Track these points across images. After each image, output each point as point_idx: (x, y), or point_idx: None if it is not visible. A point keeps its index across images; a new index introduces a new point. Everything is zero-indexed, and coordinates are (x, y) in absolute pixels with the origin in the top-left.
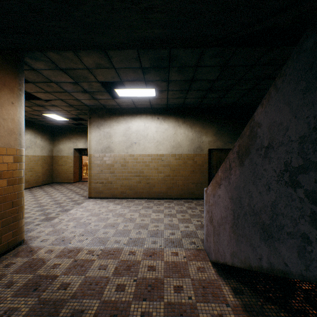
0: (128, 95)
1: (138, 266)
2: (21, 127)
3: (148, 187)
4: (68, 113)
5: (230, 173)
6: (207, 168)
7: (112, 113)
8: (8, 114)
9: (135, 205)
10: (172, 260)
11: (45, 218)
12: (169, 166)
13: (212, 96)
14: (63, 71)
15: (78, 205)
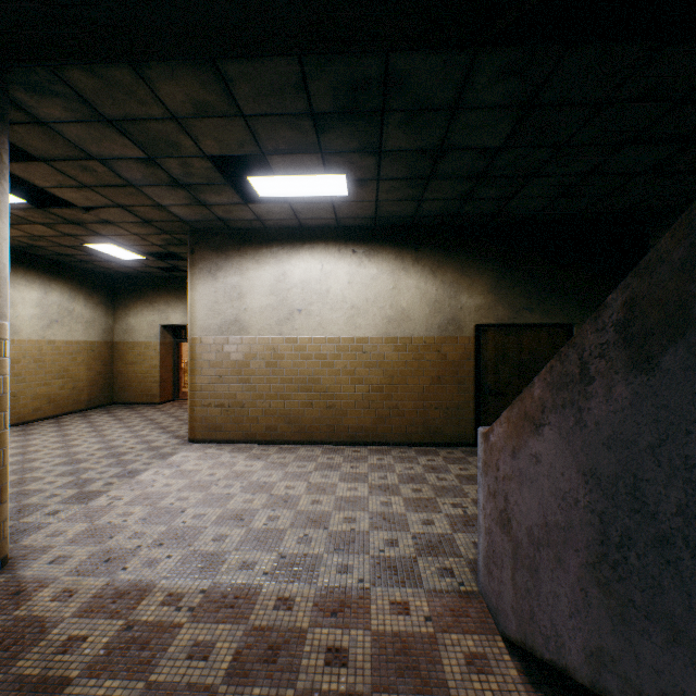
0: (281, 194)
1: (300, 650)
2: None
3: (331, 417)
4: (142, 242)
5: (585, 393)
6: (472, 370)
7: (244, 240)
8: None
9: (300, 460)
10: (394, 630)
11: (77, 494)
12: (380, 365)
13: (488, 194)
14: (113, 127)
15: (162, 459)
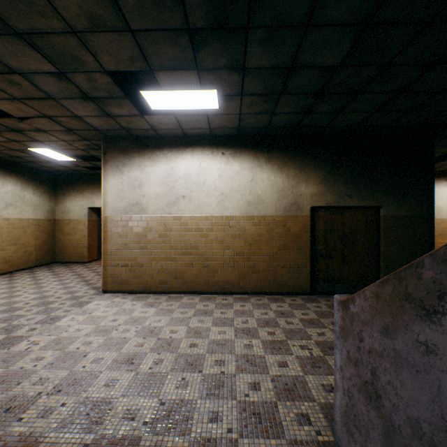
0: (168, 107)
1: None
2: None
3: (206, 274)
4: (70, 147)
5: None
6: (308, 240)
7: (143, 145)
8: None
9: (183, 307)
10: None
11: (3, 339)
12: (242, 236)
13: (323, 109)
14: (24, 40)
15: (79, 307)
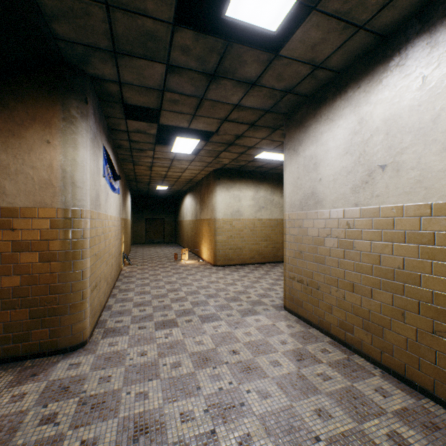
0: (285, 4)
1: None
2: (64, 175)
3: (441, 354)
4: (275, 143)
5: None
6: None
7: (318, 103)
8: (40, 160)
9: (337, 399)
10: None
11: (169, 319)
12: None
13: None
14: (123, 55)
15: (241, 315)
